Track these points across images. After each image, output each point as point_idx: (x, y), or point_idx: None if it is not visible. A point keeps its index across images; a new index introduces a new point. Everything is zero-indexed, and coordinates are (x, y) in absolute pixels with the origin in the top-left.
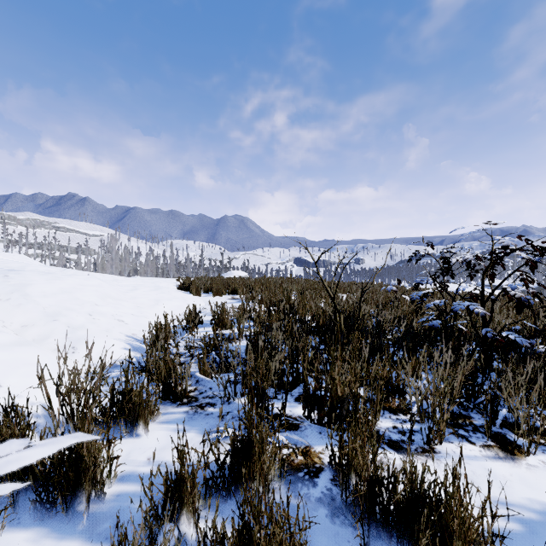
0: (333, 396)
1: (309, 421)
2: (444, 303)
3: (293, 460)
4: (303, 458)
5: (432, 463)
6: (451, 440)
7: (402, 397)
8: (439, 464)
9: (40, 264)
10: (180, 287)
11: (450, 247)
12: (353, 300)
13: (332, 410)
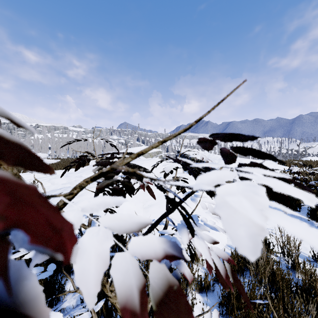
0: None
1: None
2: None
3: None
4: None
5: None
6: None
7: None
8: None
9: None
10: (278, 164)
11: None
12: None
13: None
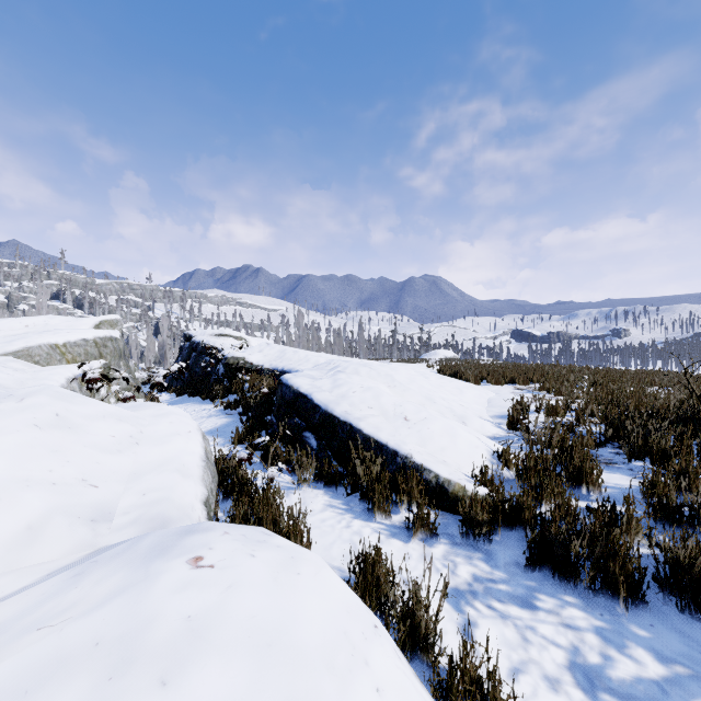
0: None
1: None
2: None
3: None
4: None
5: None
6: None
7: None
8: None
9: None
10: (443, 374)
11: None
12: (677, 396)
13: None
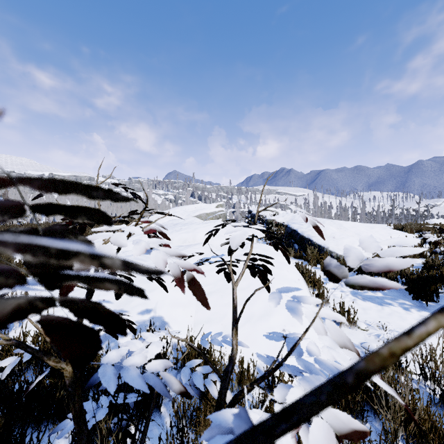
0: None
1: None
2: None
3: None
4: None
5: None
6: None
7: None
8: None
9: None
10: (394, 229)
11: None
12: None
13: None
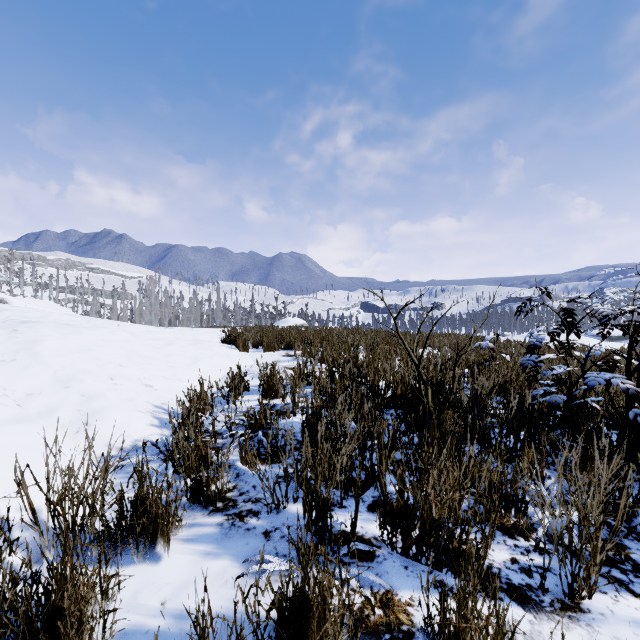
0: (425, 517)
1: (389, 546)
2: (569, 371)
3: (369, 615)
4: (382, 613)
5: (580, 632)
6: (603, 588)
7: (521, 513)
8: (592, 634)
9: (68, 311)
10: (225, 339)
11: (580, 297)
12: (437, 359)
13: (423, 537)
